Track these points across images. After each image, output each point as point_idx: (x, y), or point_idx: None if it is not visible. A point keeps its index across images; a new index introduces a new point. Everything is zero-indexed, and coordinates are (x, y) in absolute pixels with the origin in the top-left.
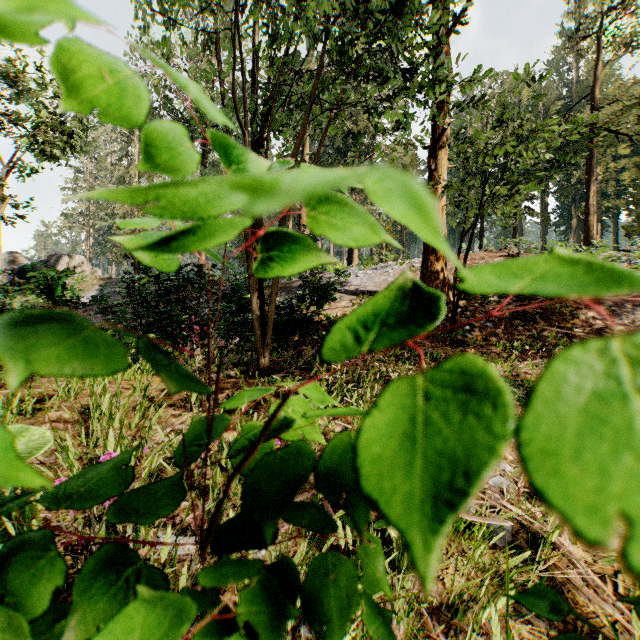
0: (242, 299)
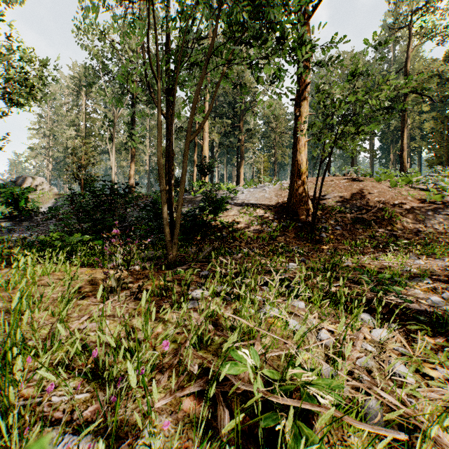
0: (159, 209)
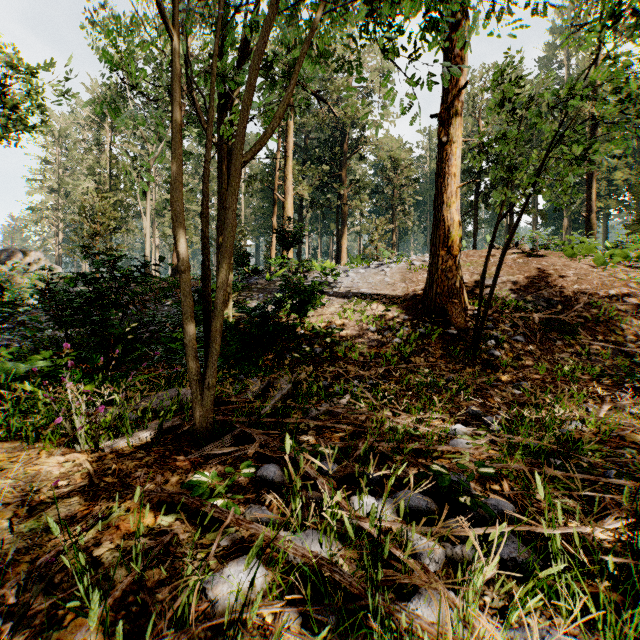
0: None
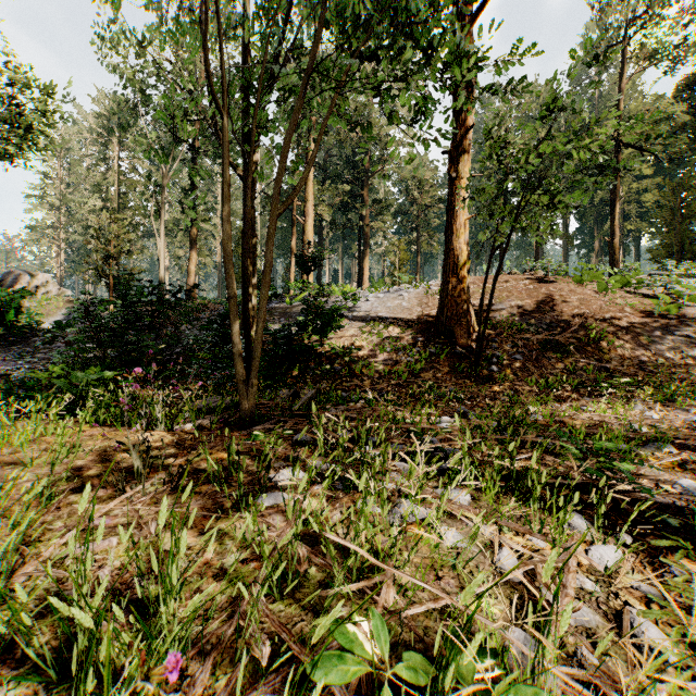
0: None
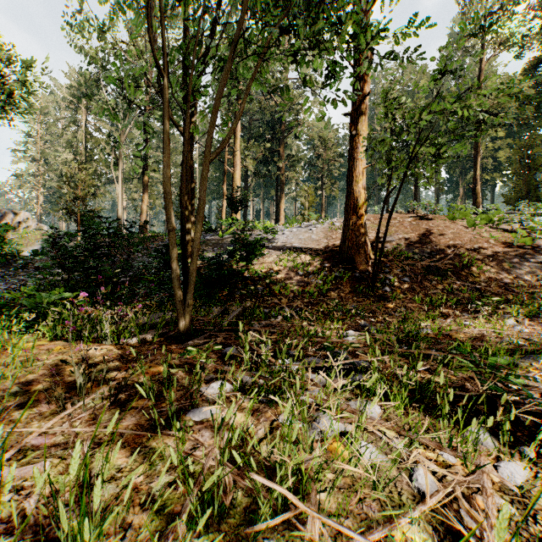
0: None
